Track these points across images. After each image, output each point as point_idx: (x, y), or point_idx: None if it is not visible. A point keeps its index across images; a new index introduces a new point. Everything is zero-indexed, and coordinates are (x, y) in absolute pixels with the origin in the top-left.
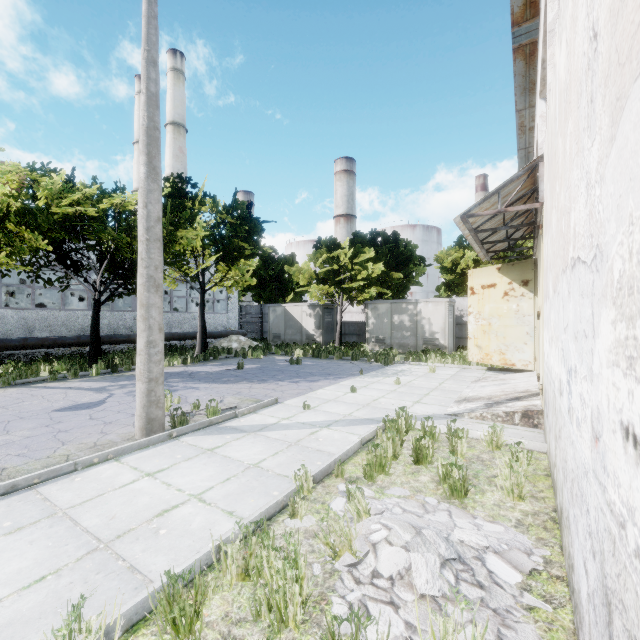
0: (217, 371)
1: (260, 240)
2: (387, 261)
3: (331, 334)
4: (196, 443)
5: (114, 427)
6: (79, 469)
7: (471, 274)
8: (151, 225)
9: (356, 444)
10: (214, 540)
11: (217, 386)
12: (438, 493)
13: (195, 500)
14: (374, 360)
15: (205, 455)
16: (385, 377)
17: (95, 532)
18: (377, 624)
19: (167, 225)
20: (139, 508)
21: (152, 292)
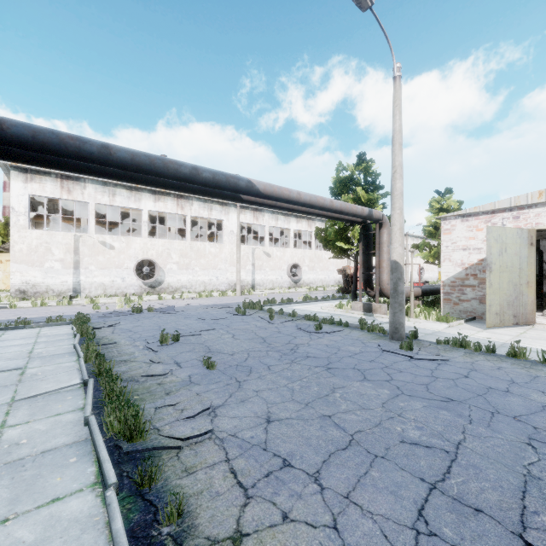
0: None
1: None
2: None
3: None
4: None
5: None
6: None
7: (1, 255)
8: None
9: None
10: None
11: None
12: None
13: None
14: None
15: None
16: None
17: None
18: None
19: None
20: None
21: None
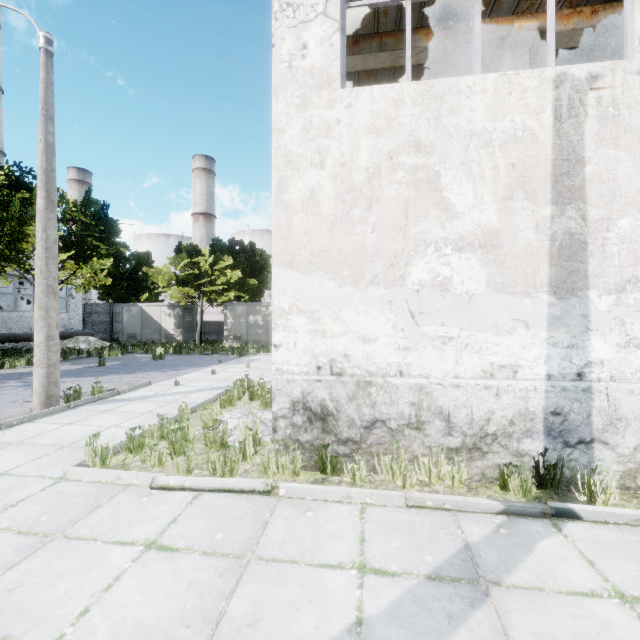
0: (76, 369)
1: (117, 241)
2: (244, 269)
3: (191, 333)
4: (94, 409)
5: (3, 409)
6: (3, 429)
7: None
8: (50, 246)
9: (216, 396)
10: (140, 431)
11: (85, 379)
12: (260, 408)
13: (114, 427)
14: (232, 353)
15: (107, 412)
16: (239, 364)
17: (55, 444)
18: (223, 422)
19: (15, 223)
20: (77, 434)
21: (51, 298)
